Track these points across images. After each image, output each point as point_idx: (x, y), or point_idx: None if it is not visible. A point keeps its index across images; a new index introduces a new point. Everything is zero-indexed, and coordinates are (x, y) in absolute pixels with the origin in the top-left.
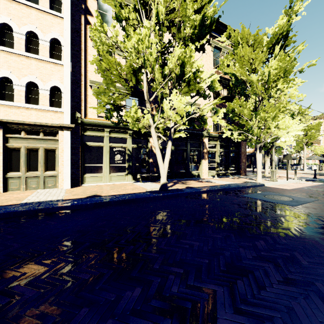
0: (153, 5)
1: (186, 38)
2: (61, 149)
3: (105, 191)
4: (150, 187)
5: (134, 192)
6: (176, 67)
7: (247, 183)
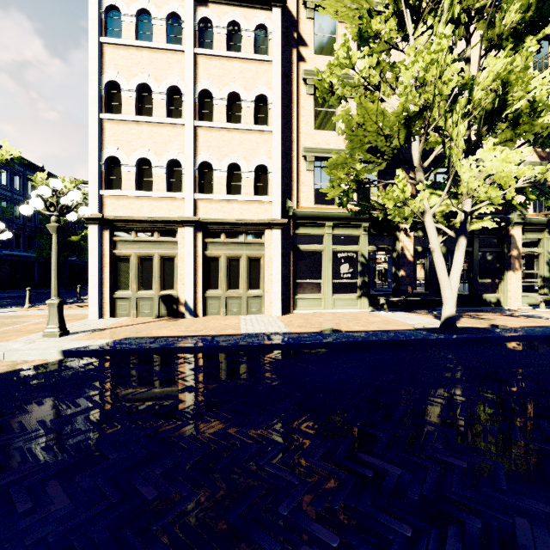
0: None
1: (503, 34)
2: (268, 256)
3: (339, 323)
4: (412, 320)
5: (393, 328)
6: (488, 95)
7: None
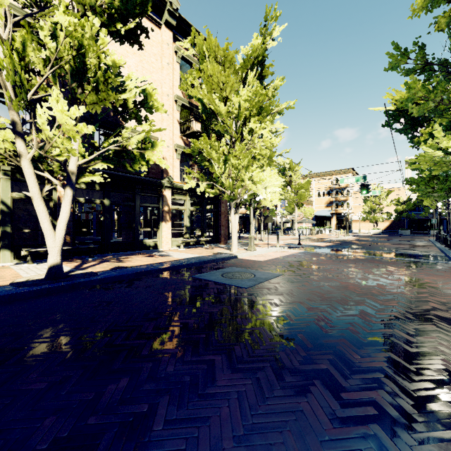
0: None
1: (96, 8)
2: None
3: None
4: (37, 272)
5: None
6: (70, 51)
7: (217, 255)
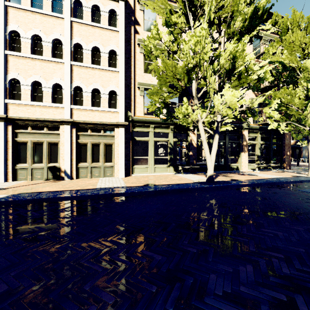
0: (206, 6)
1: (234, 32)
2: (117, 143)
3: (155, 180)
4: (194, 178)
5: (183, 182)
6: (227, 62)
7: (299, 177)
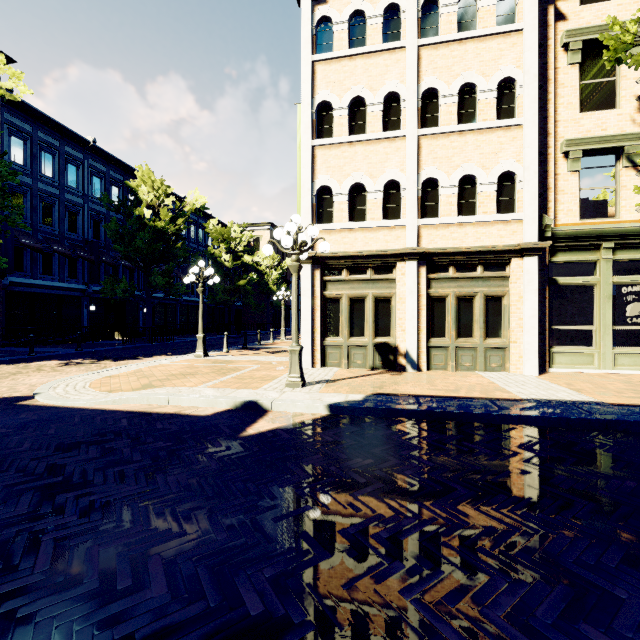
0: None
1: None
2: (517, 294)
3: None
4: None
5: None
6: None
7: None
